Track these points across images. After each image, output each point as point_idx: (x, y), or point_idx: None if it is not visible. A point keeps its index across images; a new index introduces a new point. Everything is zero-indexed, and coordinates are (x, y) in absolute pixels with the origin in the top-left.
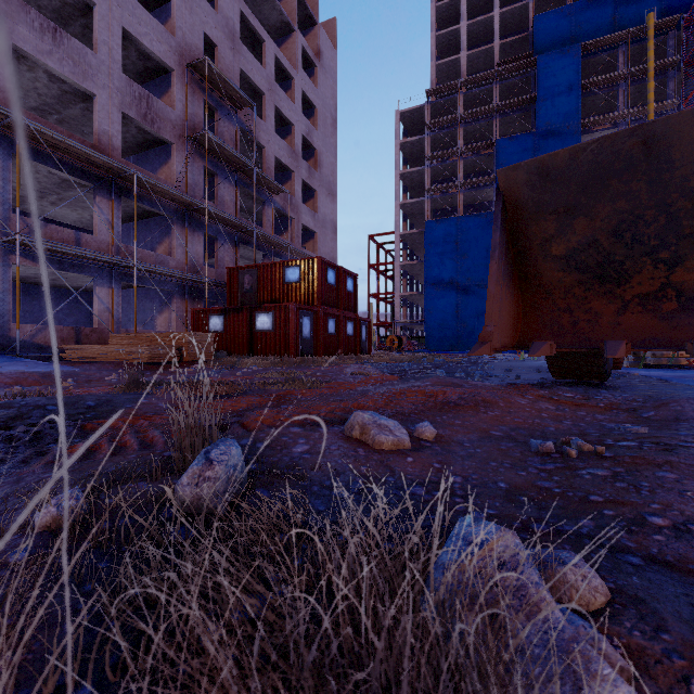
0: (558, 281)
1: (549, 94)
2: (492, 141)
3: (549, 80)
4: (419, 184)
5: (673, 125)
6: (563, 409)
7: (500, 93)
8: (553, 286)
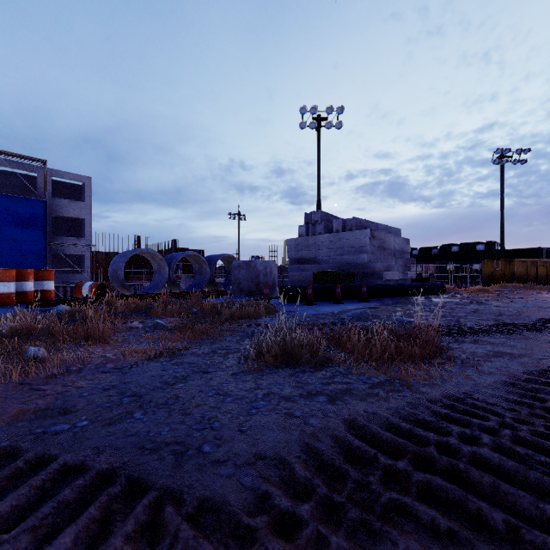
0: None
1: None
2: None
3: None
4: None
5: None
6: None
7: None
8: None
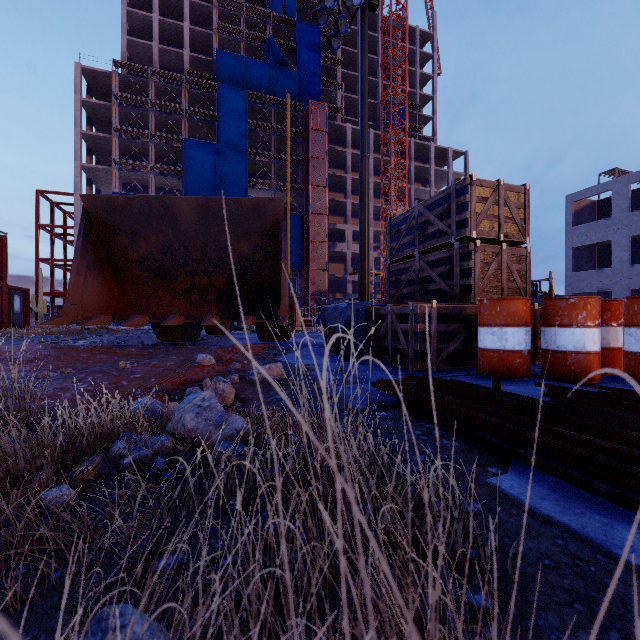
0: (139, 276)
1: (226, 119)
2: (181, 138)
3: (226, 107)
4: (107, 151)
5: (174, 202)
6: (113, 357)
7: (189, 98)
8: (136, 279)
